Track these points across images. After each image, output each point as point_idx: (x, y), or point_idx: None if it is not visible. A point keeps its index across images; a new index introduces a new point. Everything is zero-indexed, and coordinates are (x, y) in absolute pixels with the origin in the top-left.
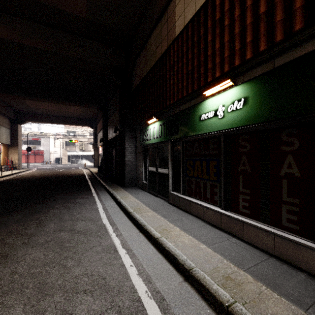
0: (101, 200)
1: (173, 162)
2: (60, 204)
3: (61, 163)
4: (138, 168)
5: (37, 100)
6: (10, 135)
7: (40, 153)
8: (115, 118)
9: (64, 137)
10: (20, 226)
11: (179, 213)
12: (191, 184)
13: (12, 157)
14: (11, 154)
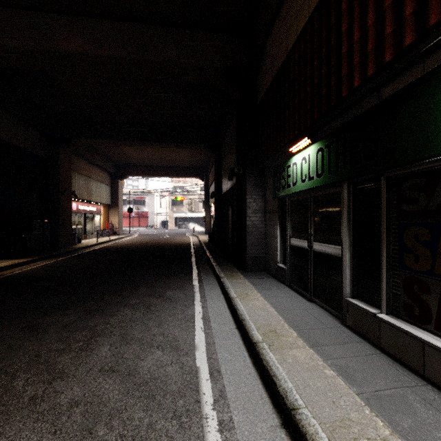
0: (204, 295)
1: (355, 231)
2: (139, 297)
3: (167, 228)
4: (269, 238)
5: (132, 144)
6: (111, 193)
7: (144, 215)
8: (231, 158)
9: (170, 194)
10: (60, 341)
11: (385, 368)
12: (423, 292)
13: (112, 220)
14: (111, 217)
